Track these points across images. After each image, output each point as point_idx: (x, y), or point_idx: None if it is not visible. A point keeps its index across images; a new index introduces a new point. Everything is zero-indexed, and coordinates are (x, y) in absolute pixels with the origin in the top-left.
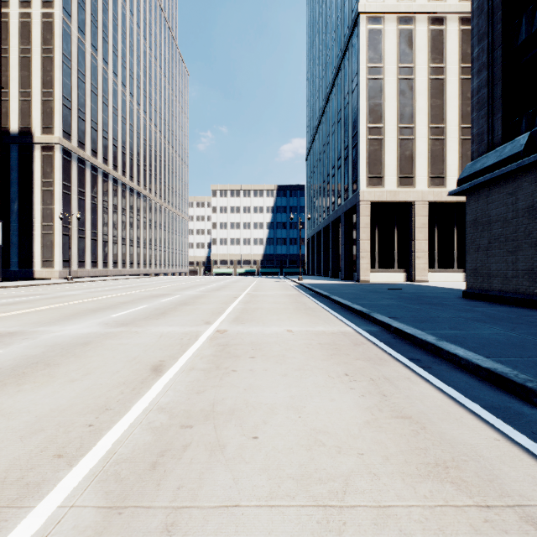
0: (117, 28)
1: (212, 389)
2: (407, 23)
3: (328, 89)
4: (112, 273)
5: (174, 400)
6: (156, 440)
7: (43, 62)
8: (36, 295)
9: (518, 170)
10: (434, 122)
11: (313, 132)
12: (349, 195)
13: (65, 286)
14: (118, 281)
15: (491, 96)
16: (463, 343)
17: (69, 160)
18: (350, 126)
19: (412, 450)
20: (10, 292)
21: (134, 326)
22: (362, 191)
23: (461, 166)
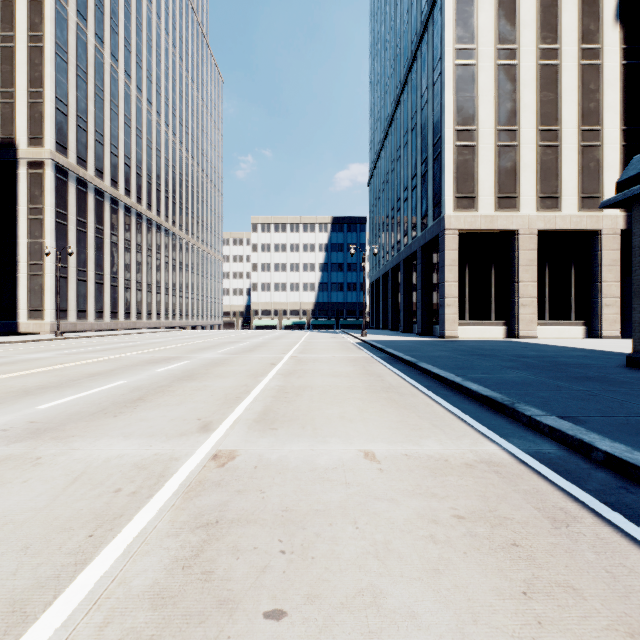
0: (131, 16)
1: None
2: None
3: (398, 89)
4: (124, 326)
5: None
6: None
7: (30, 53)
8: None
9: None
10: (544, 122)
11: (378, 147)
12: (428, 223)
13: (44, 344)
14: (125, 337)
15: None
16: None
17: (64, 181)
18: (430, 131)
19: None
20: None
21: (51, 439)
22: (447, 216)
23: (581, 182)
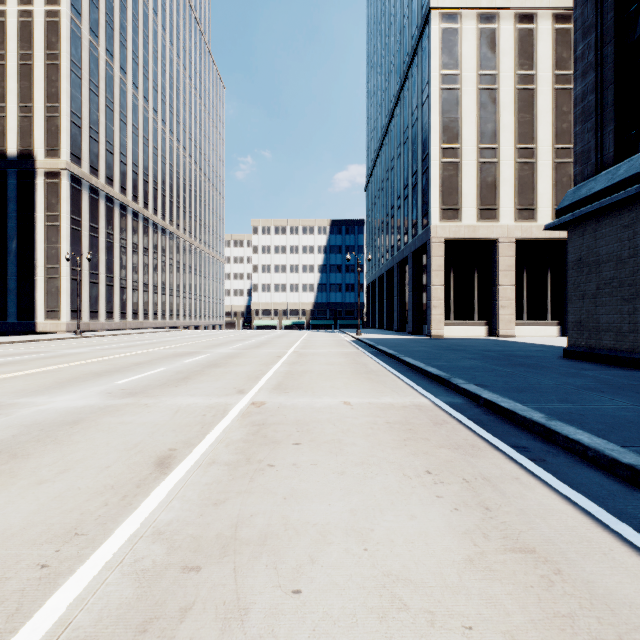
0: (138, 30)
1: (237, 498)
2: (489, 21)
3: (392, 103)
4: (132, 326)
5: (179, 518)
6: (139, 598)
7: (47, 70)
8: (32, 354)
9: (638, 196)
10: (522, 141)
11: (374, 155)
12: (418, 231)
13: (71, 342)
14: (138, 336)
15: (600, 103)
16: (583, 423)
17: (78, 189)
18: (419, 147)
19: (550, 620)
20: (1, 350)
21: (145, 397)
22: (434, 226)
23: (555, 195)
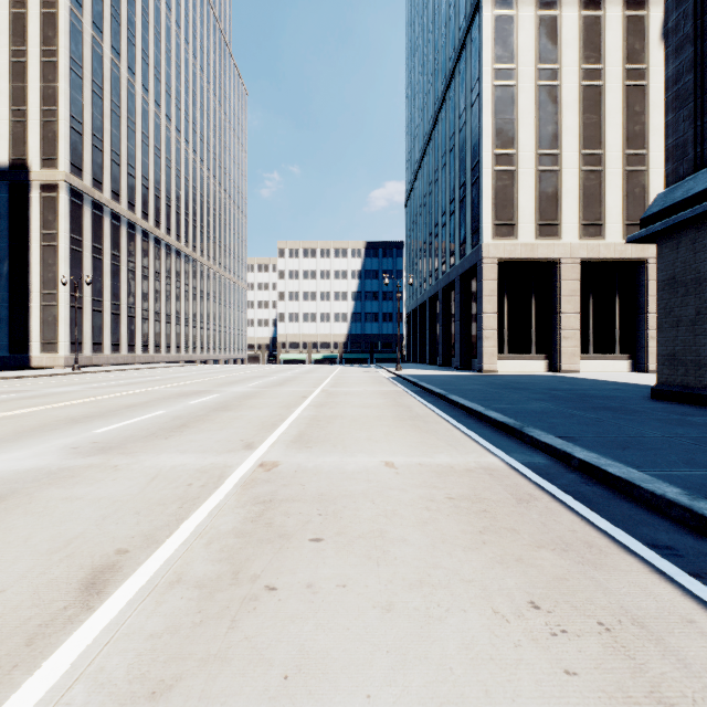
0: (149, 26)
1: (198, 676)
2: (549, 8)
3: (436, 106)
4: (141, 360)
5: None
6: None
7: (43, 69)
8: (9, 393)
9: None
10: (587, 146)
11: (415, 167)
12: (467, 251)
13: (64, 379)
14: (145, 371)
15: (700, 84)
16: None
17: (79, 205)
18: (468, 154)
19: None
20: None
21: (119, 454)
22: (485, 245)
23: (625, 209)
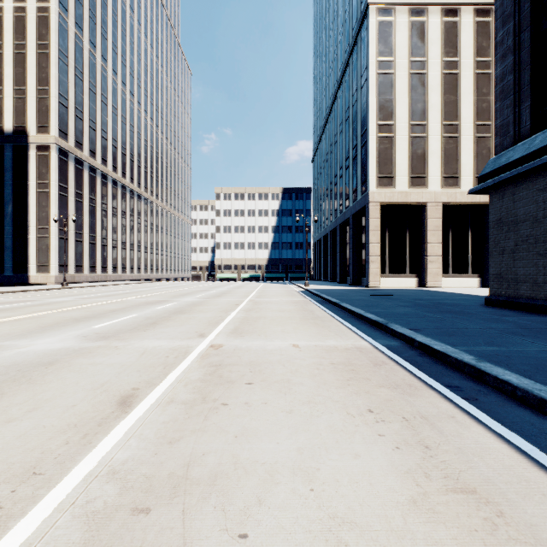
0: (117, 24)
1: (191, 436)
2: (419, 15)
3: (335, 86)
4: (112, 279)
5: (134, 456)
6: (86, 543)
7: (38, 58)
8: (22, 302)
9: None
10: (447, 119)
11: (319, 132)
12: (358, 197)
13: (57, 292)
14: (116, 286)
15: (517, 82)
16: (510, 365)
17: (65, 161)
18: (359, 124)
19: None
20: None
21: (116, 340)
22: (371, 192)
23: (476, 165)
